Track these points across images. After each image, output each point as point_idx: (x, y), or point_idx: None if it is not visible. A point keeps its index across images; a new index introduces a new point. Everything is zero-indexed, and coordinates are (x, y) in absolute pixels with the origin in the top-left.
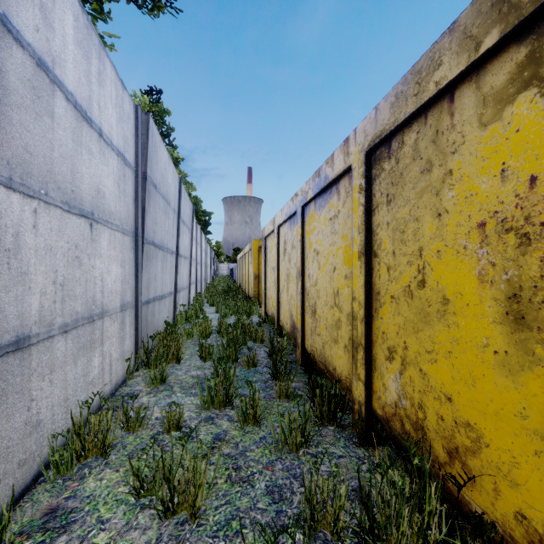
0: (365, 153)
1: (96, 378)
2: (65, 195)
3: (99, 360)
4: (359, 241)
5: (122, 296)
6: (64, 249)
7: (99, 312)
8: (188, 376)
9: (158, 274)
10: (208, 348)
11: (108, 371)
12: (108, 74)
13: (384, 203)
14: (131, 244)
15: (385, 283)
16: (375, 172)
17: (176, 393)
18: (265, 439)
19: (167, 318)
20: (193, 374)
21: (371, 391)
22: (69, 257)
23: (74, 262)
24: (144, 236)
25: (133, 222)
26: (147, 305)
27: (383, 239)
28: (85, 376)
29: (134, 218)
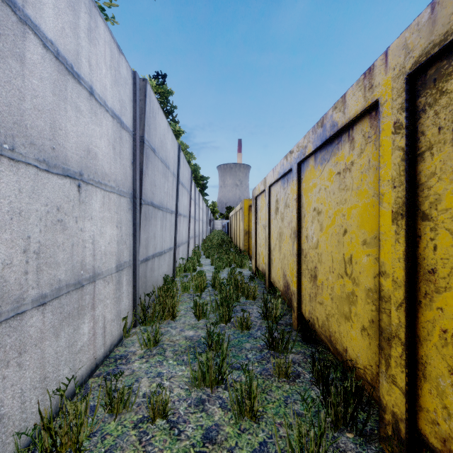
0: (406, 77)
1: (85, 345)
2: (42, 152)
3: (90, 326)
4: (393, 198)
5: (118, 256)
6: (40, 212)
7: (90, 276)
8: (181, 336)
9: (157, 233)
10: (202, 306)
11: (101, 334)
12: (101, 33)
13: (447, 141)
14: (128, 205)
15: (449, 259)
16: (424, 101)
17: (168, 359)
18: (266, 447)
19: (167, 271)
20: (186, 334)
21: (416, 405)
22: (47, 221)
23: (55, 226)
24: (141, 197)
25: (130, 184)
26: (146, 262)
27: (445, 194)
28: (71, 347)
29: (132, 180)
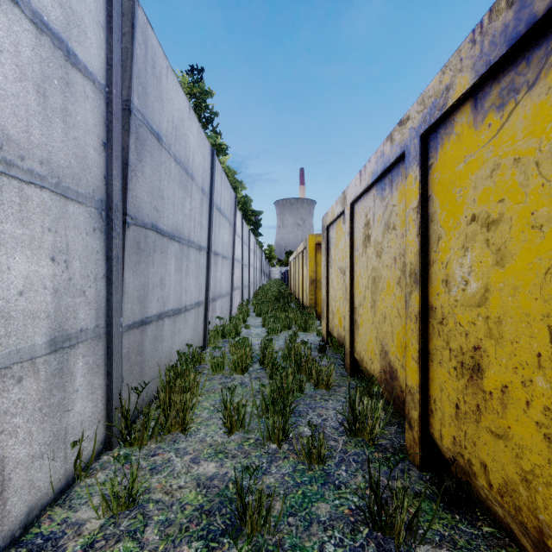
0: None
1: None
2: None
3: None
4: None
5: (59, 320)
6: None
7: None
8: (190, 478)
9: (169, 278)
10: (237, 409)
11: None
12: None
13: None
14: (93, 221)
15: None
16: None
17: None
18: None
19: (192, 338)
20: (201, 473)
21: None
22: None
23: None
24: (126, 211)
25: (99, 182)
26: (141, 328)
27: None
28: None
29: (105, 176)
